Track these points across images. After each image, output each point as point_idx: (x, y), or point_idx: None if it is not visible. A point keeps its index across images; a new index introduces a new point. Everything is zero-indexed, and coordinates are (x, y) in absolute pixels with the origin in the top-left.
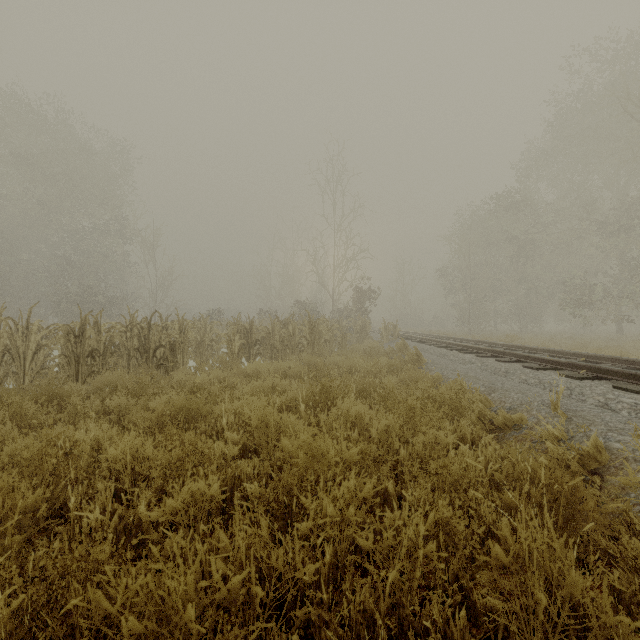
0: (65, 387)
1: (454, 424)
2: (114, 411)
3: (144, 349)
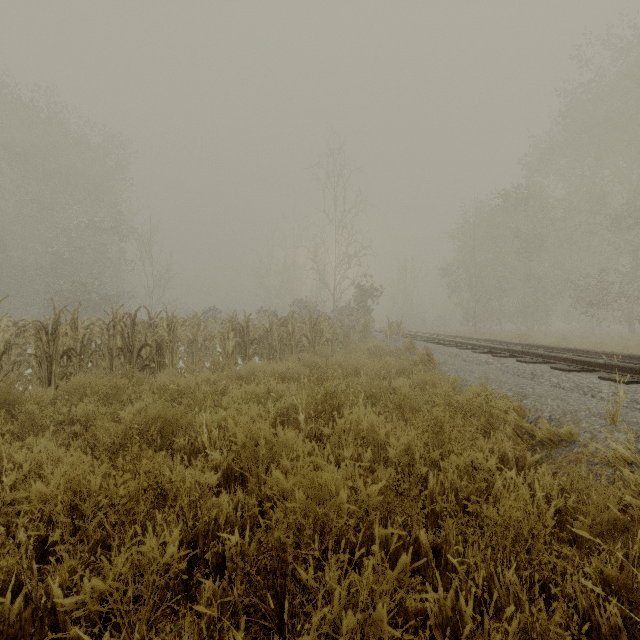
0: (28, 392)
1: (490, 440)
2: (81, 421)
3: (128, 348)
